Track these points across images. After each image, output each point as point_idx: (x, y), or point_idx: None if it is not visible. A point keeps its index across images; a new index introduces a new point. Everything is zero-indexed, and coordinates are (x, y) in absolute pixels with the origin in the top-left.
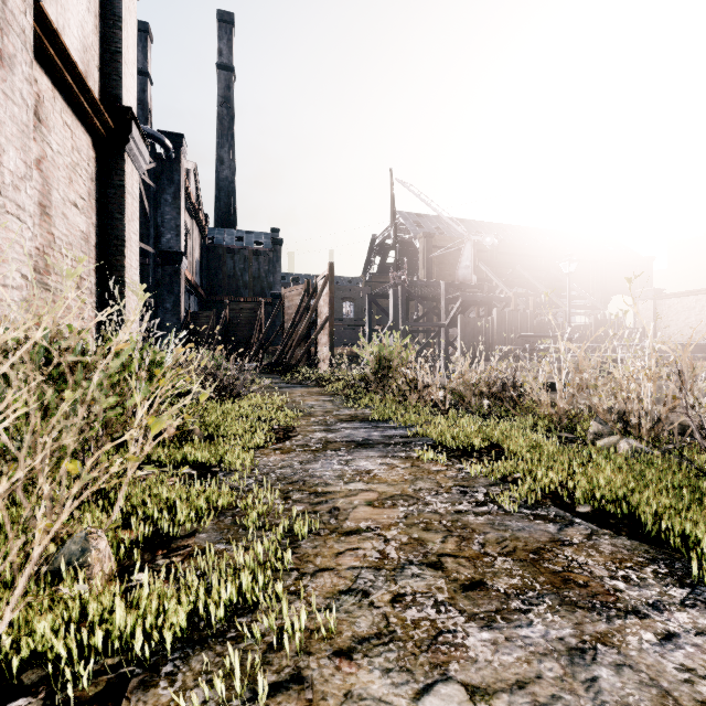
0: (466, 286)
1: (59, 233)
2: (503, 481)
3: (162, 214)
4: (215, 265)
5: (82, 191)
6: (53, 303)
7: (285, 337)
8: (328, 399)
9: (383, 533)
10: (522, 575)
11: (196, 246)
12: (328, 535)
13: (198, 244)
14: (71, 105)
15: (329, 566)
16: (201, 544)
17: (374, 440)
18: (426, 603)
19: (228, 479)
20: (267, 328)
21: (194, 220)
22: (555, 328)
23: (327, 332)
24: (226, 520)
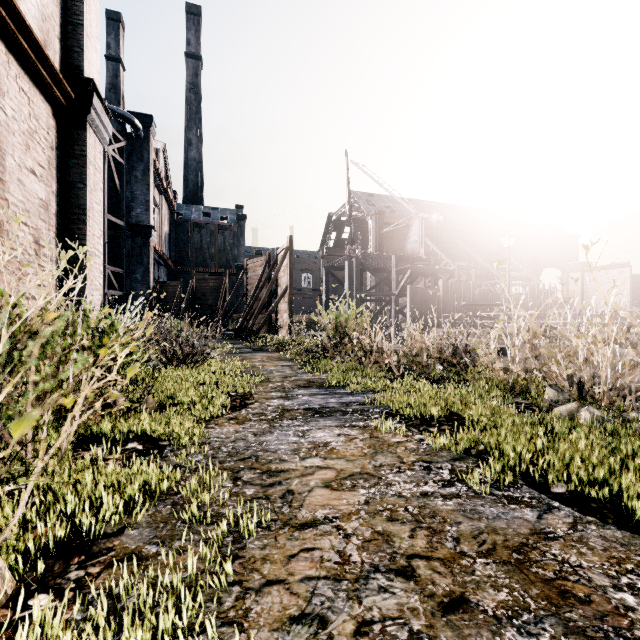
0: (414, 259)
1: (13, 199)
2: (467, 454)
3: (132, 190)
4: (183, 238)
5: (40, 159)
6: (7, 270)
7: (247, 305)
8: (286, 364)
9: (342, 525)
10: (510, 585)
11: (165, 221)
12: (279, 529)
13: (167, 219)
14: (28, 72)
15: (278, 576)
16: (129, 545)
17: (331, 408)
18: (399, 637)
19: (176, 455)
20: (231, 296)
21: (163, 196)
22: (495, 297)
23: (286, 300)
24: (165, 509)
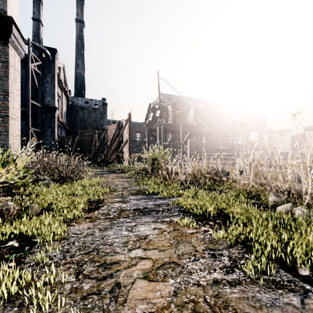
0: (191, 126)
1: None
2: (236, 242)
3: (45, 87)
4: (74, 114)
5: None
6: None
7: (107, 148)
8: (126, 180)
9: None
10: None
11: (64, 105)
12: None
13: (65, 104)
14: None
15: None
16: None
17: (150, 208)
18: None
19: (40, 250)
20: (98, 144)
21: (63, 92)
22: (229, 145)
23: (127, 146)
24: None
